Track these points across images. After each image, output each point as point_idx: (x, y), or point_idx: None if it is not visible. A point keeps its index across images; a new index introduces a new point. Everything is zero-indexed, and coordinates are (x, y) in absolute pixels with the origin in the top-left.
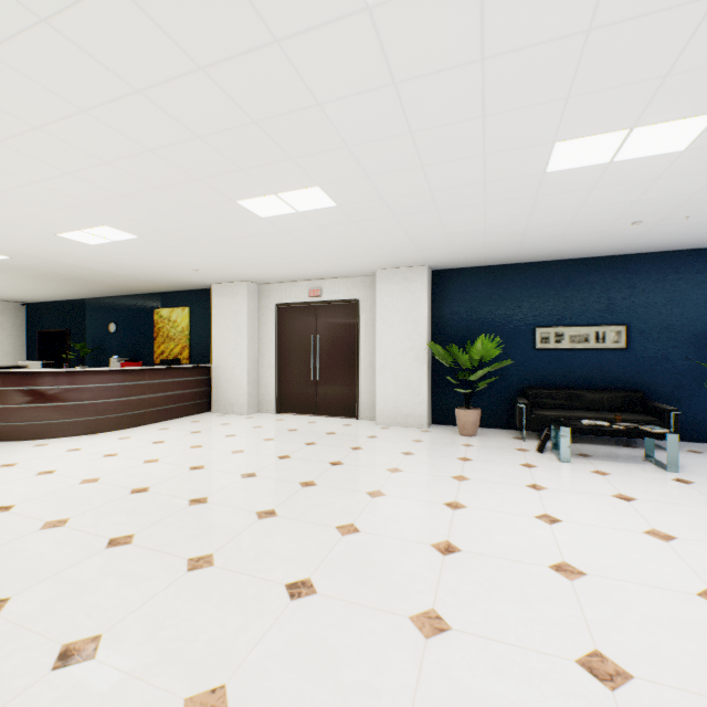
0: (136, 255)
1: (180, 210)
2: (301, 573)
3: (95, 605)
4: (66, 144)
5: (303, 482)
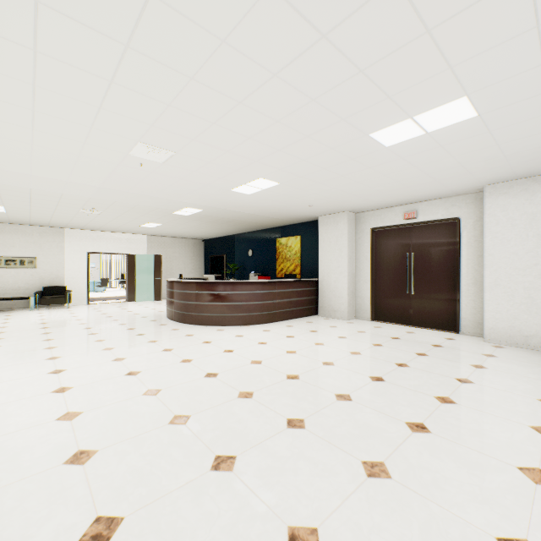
0: (273, 199)
1: (317, 154)
2: (508, 527)
3: (299, 489)
4: (254, 112)
5: (437, 396)
